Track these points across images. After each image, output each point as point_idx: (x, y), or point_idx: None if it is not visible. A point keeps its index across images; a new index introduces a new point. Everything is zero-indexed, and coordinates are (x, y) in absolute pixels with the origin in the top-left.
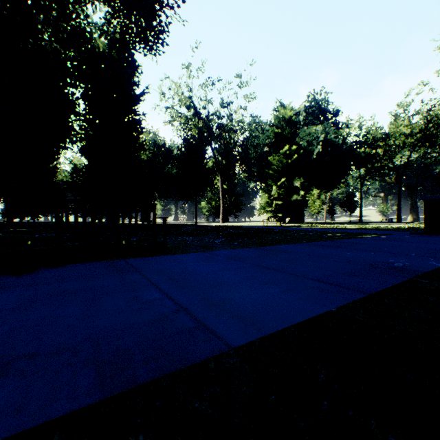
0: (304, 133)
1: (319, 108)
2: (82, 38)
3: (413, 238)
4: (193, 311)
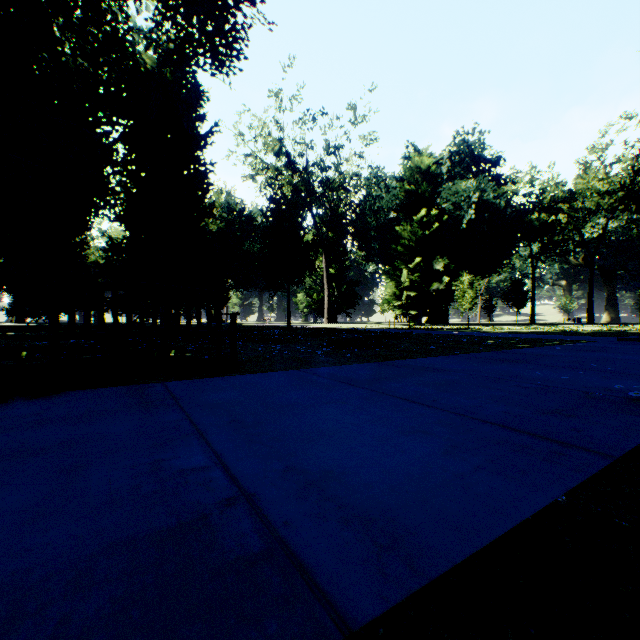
0: (448, 192)
1: (471, 155)
2: (121, 51)
3: (628, 348)
4: (265, 501)
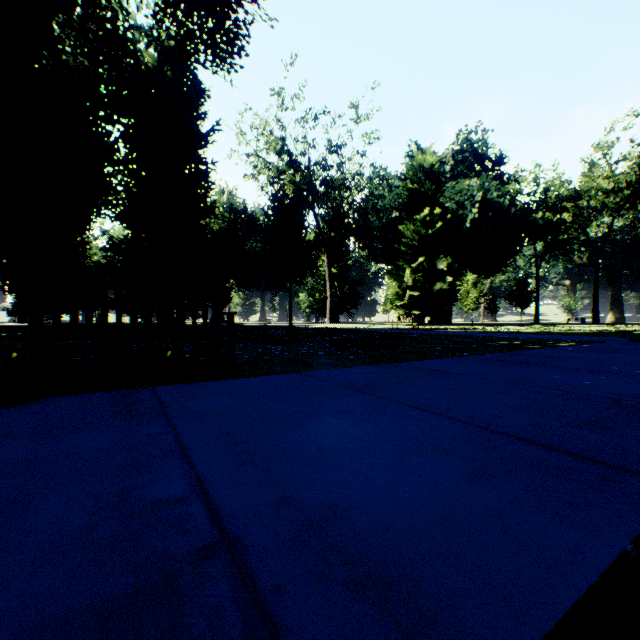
0: (451, 191)
1: (474, 154)
2: (121, 49)
3: None
4: (251, 550)
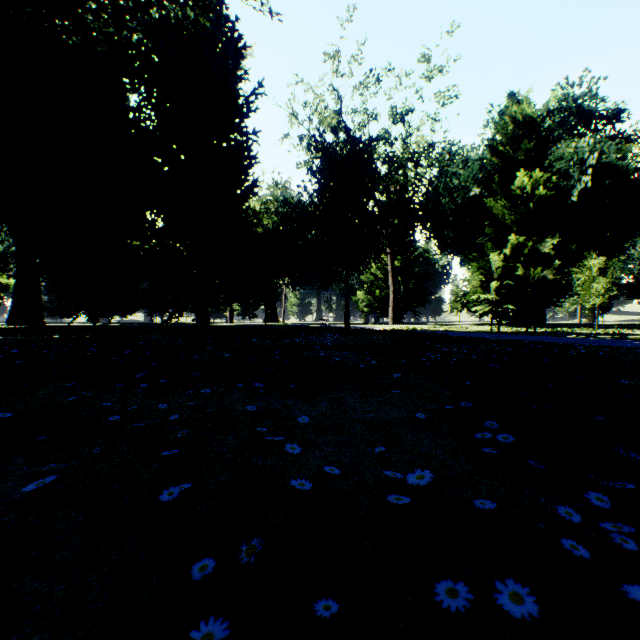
0: (550, 157)
1: (577, 112)
2: None
3: None
4: None
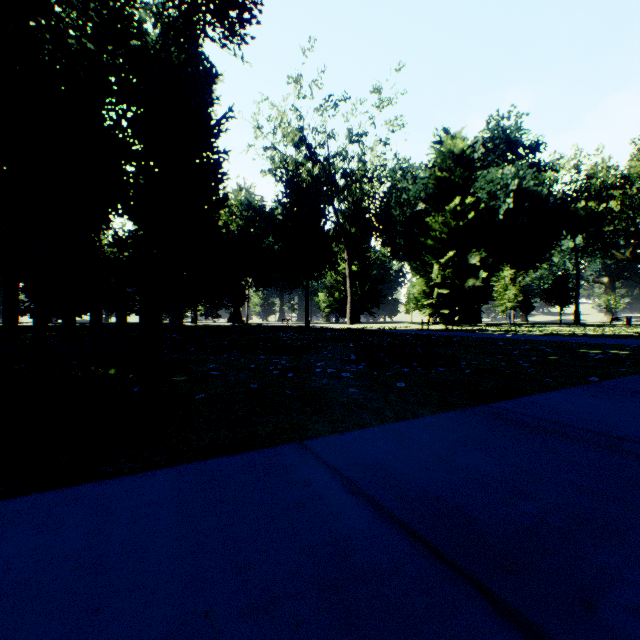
0: (482, 180)
1: (506, 141)
2: (126, 29)
3: None
4: None
